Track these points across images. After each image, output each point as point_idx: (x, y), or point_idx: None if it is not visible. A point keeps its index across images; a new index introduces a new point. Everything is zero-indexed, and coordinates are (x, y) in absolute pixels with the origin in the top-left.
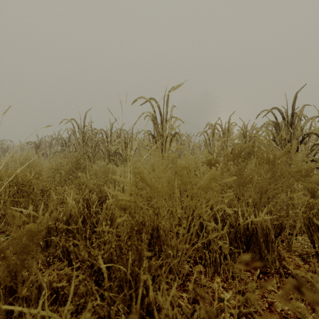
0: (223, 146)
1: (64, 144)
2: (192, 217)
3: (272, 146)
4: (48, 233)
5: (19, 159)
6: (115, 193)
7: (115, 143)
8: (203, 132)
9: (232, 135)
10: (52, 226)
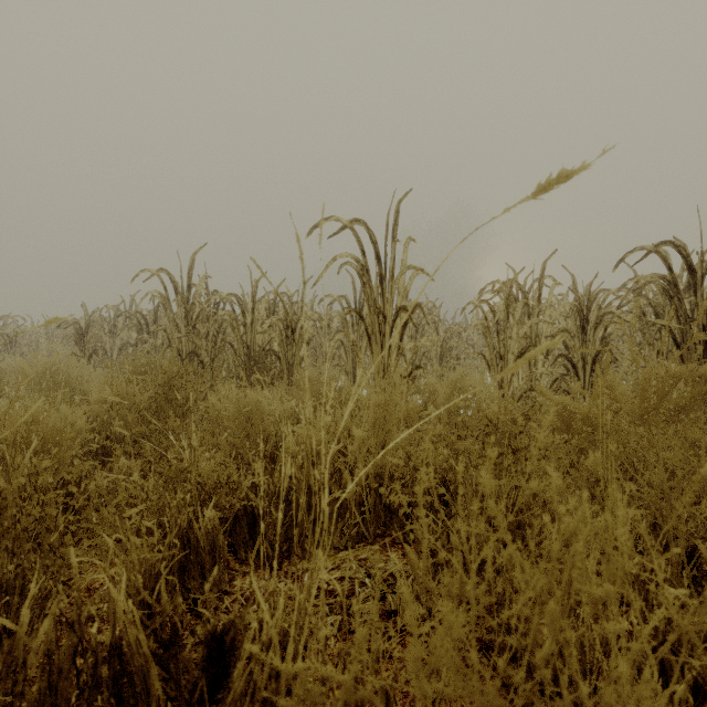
0: (526, 335)
1: (144, 326)
2: (563, 662)
3: (652, 336)
4: (49, 692)
5: (27, 372)
6: (294, 668)
7: (263, 328)
8: (480, 302)
9: (550, 310)
10: (62, 666)
